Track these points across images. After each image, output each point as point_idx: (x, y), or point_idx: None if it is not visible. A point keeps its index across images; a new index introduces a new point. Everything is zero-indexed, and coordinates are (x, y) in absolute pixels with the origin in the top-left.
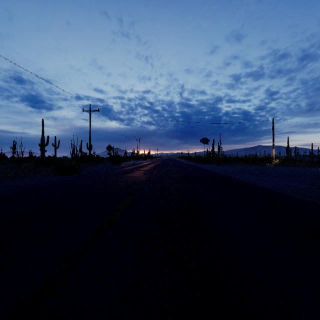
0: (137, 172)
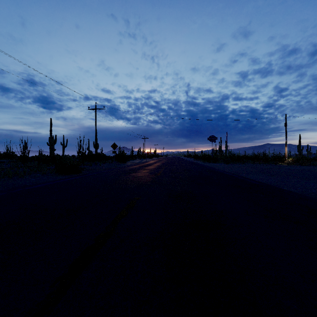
0: (142, 172)
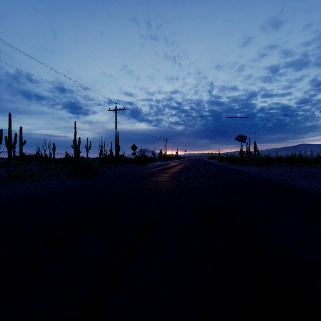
0: (163, 176)
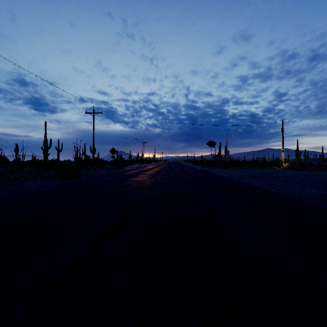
0: (141, 176)
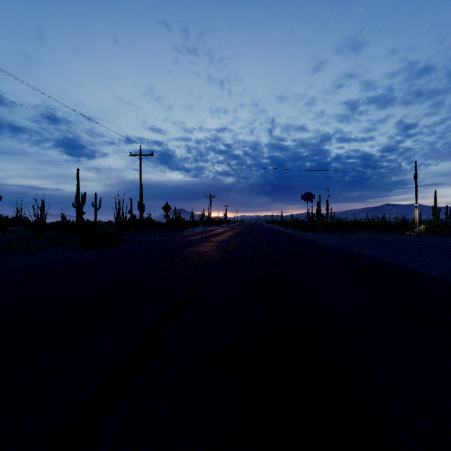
0: (206, 245)
